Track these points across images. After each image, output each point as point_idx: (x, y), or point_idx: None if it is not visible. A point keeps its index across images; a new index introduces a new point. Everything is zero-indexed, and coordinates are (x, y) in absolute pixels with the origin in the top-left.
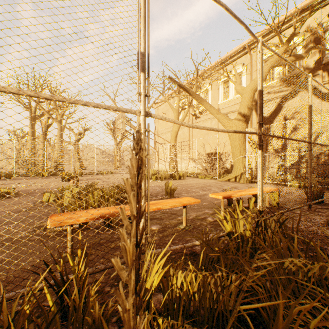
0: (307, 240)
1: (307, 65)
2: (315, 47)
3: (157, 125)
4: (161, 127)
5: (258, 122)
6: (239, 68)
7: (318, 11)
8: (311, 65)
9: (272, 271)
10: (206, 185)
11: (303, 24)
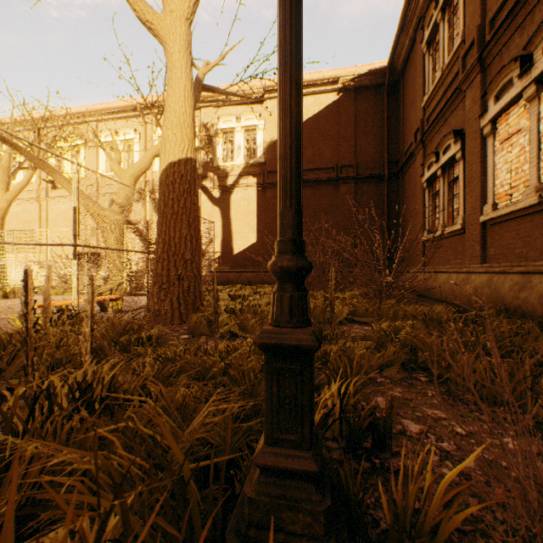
0: (77, 320)
1: (203, 162)
2: (203, 149)
3: None
4: None
5: (74, 235)
6: (130, 132)
7: (211, 109)
8: (205, 164)
9: None
10: None
11: (199, 115)
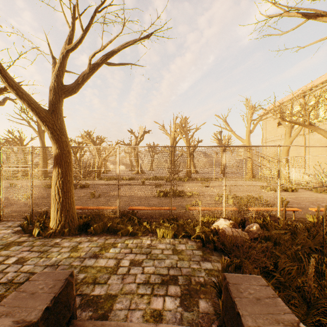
0: None
1: None
2: None
3: (265, 132)
4: (270, 135)
5: None
6: None
7: None
8: None
9: (315, 226)
10: (318, 200)
11: None
